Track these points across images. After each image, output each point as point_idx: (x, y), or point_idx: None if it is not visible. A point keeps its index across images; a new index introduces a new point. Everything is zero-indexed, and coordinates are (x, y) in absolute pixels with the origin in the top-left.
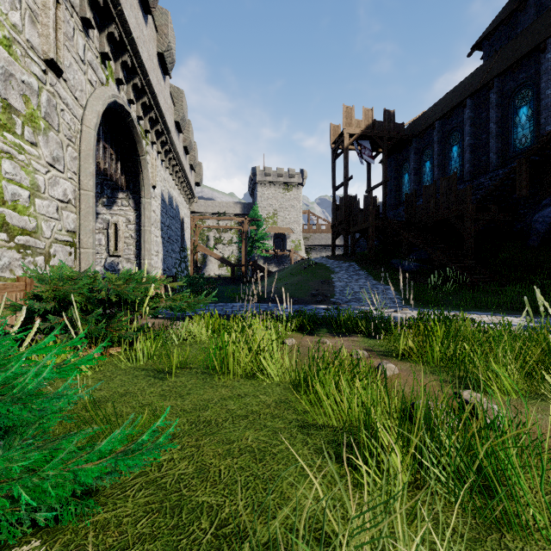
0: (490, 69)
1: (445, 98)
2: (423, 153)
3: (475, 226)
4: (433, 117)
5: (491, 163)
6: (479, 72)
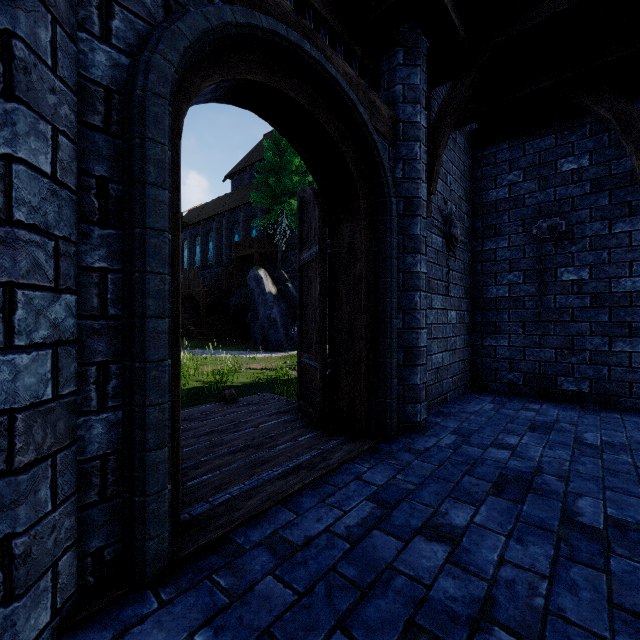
0: (226, 202)
1: (209, 204)
2: (196, 239)
3: (207, 301)
4: (201, 216)
5: (224, 261)
6: (224, 200)
